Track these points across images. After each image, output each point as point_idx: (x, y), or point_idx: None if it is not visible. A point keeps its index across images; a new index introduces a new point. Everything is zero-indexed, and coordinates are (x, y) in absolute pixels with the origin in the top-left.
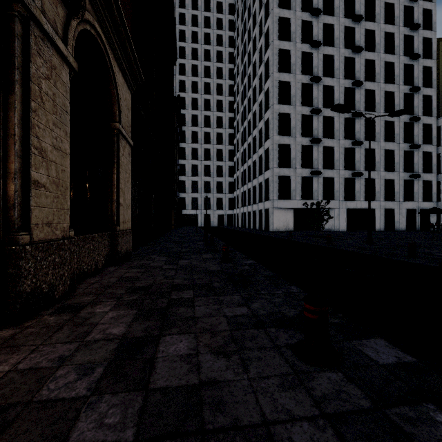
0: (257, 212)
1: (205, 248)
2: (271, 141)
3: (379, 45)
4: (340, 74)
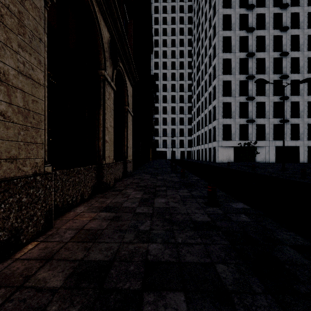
0: (207, 149)
1: (171, 171)
2: (217, 101)
3: (303, 23)
4: (270, 48)
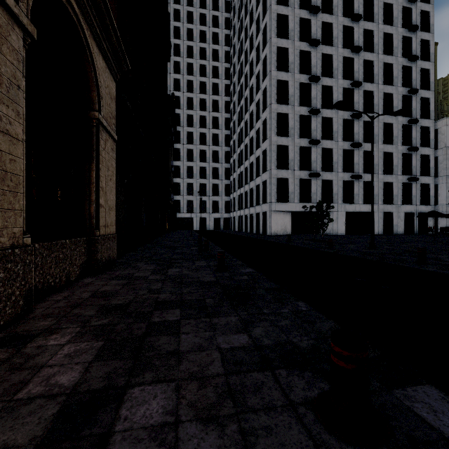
0: (254, 215)
1: (199, 254)
2: (269, 142)
3: (378, 45)
4: (339, 74)
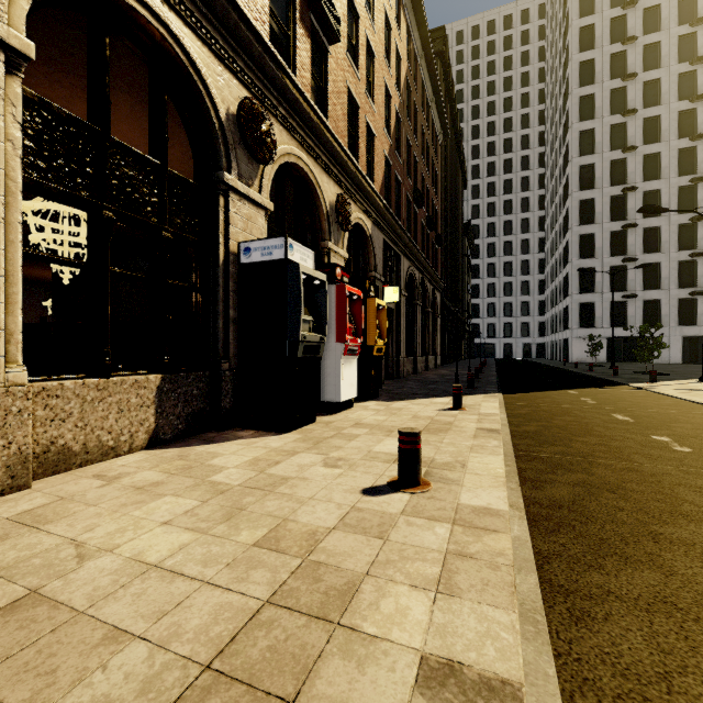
0: (561, 341)
1: None
2: (570, 267)
3: None
4: (671, 172)
